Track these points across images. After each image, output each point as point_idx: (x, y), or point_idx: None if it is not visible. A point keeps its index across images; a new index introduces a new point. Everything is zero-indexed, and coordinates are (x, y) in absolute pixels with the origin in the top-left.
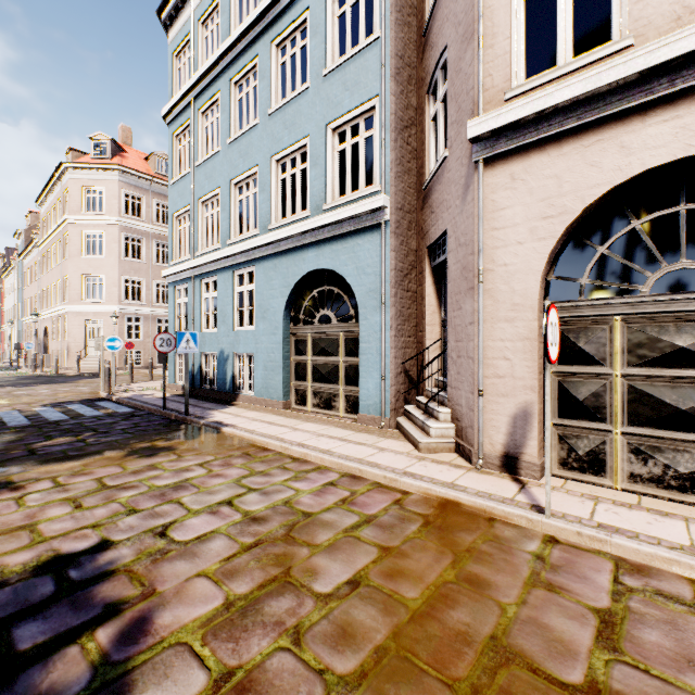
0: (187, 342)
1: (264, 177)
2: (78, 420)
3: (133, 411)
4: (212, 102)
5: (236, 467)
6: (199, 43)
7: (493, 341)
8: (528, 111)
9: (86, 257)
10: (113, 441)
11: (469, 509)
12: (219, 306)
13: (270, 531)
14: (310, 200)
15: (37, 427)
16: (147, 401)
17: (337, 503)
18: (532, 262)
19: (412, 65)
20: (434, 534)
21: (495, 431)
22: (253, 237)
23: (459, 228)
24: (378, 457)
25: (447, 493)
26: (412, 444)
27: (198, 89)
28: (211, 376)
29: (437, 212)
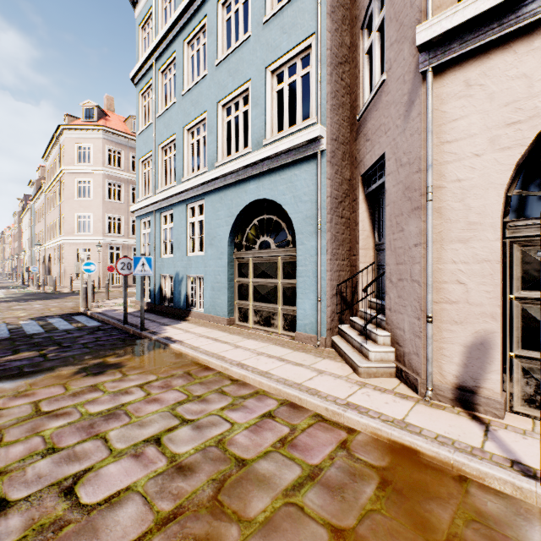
0: (142, 266)
1: (211, 121)
2: (50, 334)
3: (100, 325)
4: (169, 62)
5: (174, 390)
6: (159, 14)
7: (444, 263)
8: (492, 1)
9: (78, 199)
10: (70, 356)
11: (430, 460)
12: (175, 235)
13: (195, 491)
14: (251, 137)
15: (12, 340)
16: (114, 316)
17: (275, 444)
18: (493, 175)
19: (345, 6)
20: (397, 505)
21: (446, 361)
22: (202, 174)
23: (401, 148)
24: (317, 382)
25: (402, 437)
26: (349, 366)
27: (158, 52)
28: (168, 294)
29: (372, 138)
